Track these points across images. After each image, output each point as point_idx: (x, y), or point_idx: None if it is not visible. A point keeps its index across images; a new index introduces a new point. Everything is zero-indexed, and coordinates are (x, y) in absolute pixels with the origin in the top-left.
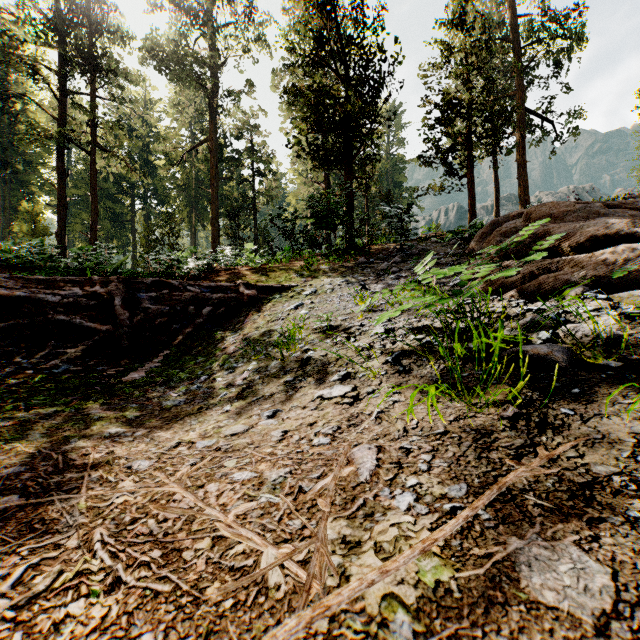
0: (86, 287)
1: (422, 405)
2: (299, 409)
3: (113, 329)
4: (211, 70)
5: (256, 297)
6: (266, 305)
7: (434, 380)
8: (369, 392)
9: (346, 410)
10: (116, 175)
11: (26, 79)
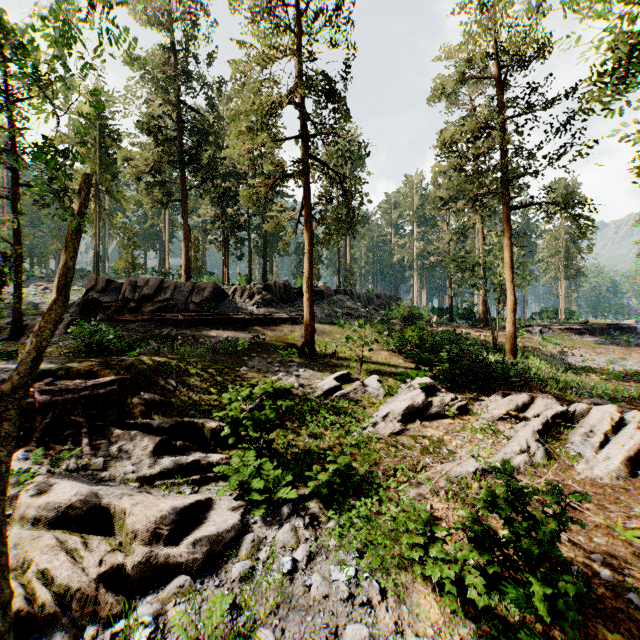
0: None
1: None
2: None
3: None
4: None
5: None
6: None
7: None
8: None
9: None
10: None
11: None
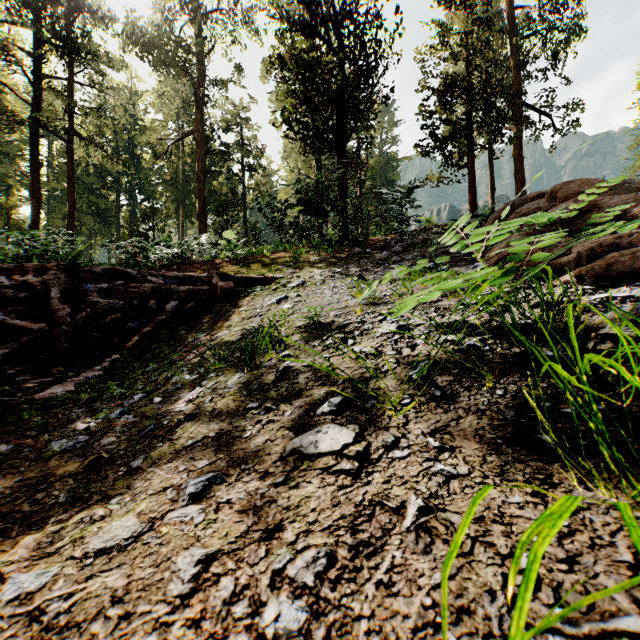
0: (16, 276)
1: (516, 492)
2: (254, 479)
3: (48, 328)
4: (198, 58)
5: (232, 290)
6: (244, 299)
7: (511, 421)
8: (389, 445)
9: (346, 492)
10: (99, 169)
11: (3, 66)
